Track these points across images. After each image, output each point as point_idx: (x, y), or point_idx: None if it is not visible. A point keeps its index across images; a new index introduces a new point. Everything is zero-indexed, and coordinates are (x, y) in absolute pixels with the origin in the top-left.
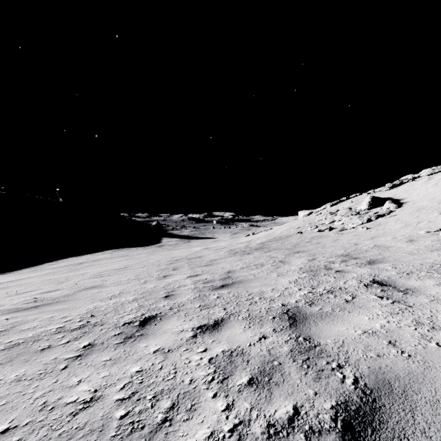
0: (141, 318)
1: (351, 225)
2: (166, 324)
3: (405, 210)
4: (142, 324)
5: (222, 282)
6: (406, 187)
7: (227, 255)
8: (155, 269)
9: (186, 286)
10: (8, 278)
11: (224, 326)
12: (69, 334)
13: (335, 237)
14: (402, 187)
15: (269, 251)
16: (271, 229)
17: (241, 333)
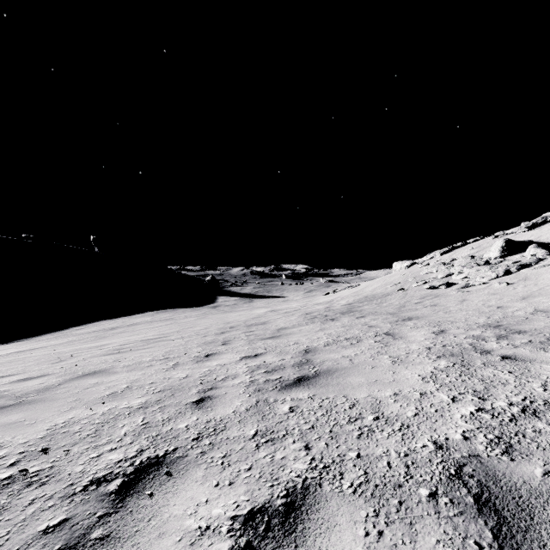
0: (131, 466)
1: (480, 280)
2: (175, 494)
3: None
4: (123, 491)
5: (298, 372)
6: None
7: (301, 322)
8: (198, 341)
9: (236, 379)
10: (22, 347)
11: (310, 519)
12: None
13: (460, 296)
14: (547, 227)
15: (364, 317)
16: (358, 286)
17: None
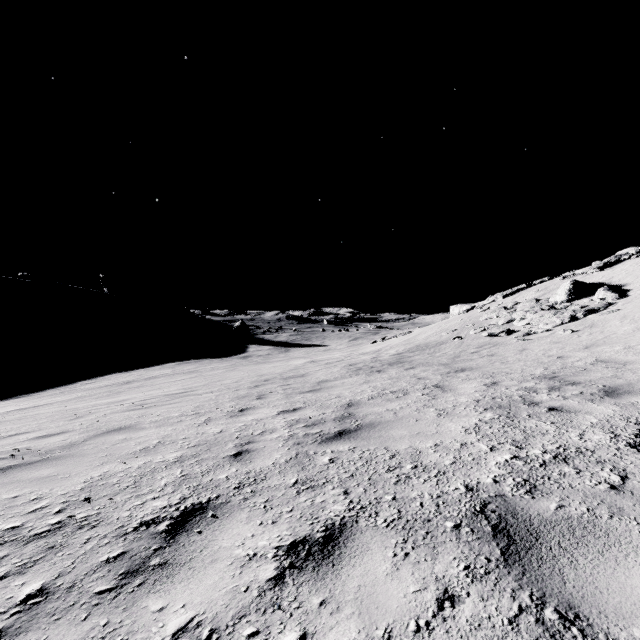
0: (176, 511)
1: (543, 326)
2: (222, 531)
3: (634, 302)
4: (173, 530)
5: (339, 426)
6: (627, 266)
7: (344, 374)
8: (229, 395)
9: (274, 433)
10: (23, 404)
11: (346, 546)
12: (17, 551)
13: (520, 345)
14: (620, 267)
15: (413, 368)
16: (410, 333)
17: (389, 575)
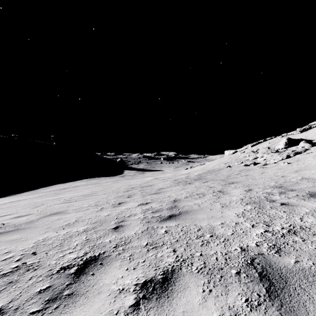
0: (81, 261)
1: (273, 161)
2: (105, 273)
3: None
4: (78, 272)
5: (170, 212)
6: (315, 130)
7: (172, 185)
8: (113, 195)
9: (136, 216)
10: (12, 199)
11: (175, 285)
12: None
13: (261, 170)
14: (311, 131)
15: (207, 182)
16: (204, 164)
17: (201, 305)
